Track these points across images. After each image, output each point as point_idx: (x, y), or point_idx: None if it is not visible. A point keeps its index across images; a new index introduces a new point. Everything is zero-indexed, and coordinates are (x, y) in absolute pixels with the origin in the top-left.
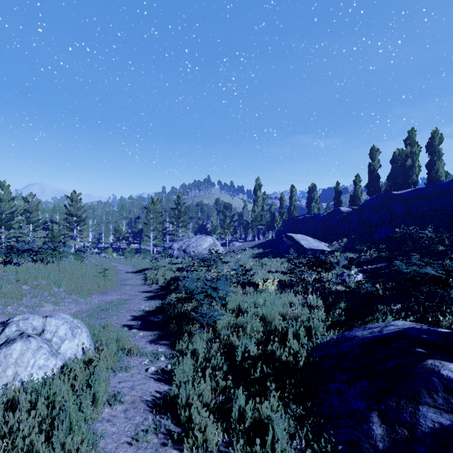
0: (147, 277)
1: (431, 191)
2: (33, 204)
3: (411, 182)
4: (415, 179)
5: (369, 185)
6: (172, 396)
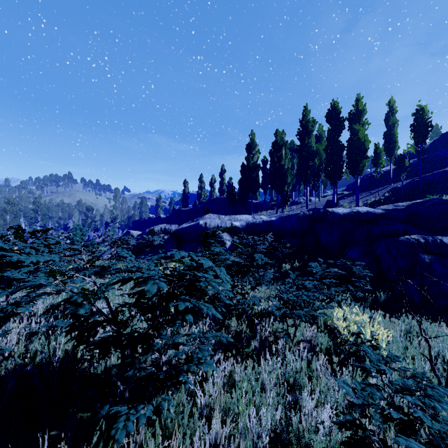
0: None
1: (195, 210)
2: None
3: (200, 202)
4: (202, 201)
5: (183, 201)
6: None
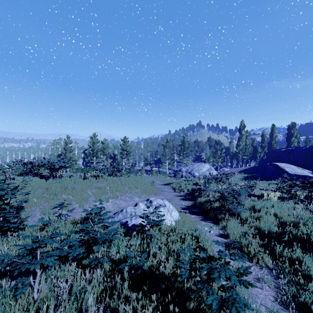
0: (174, 187)
1: None
2: (106, 145)
3: None
4: None
5: None
6: (236, 241)
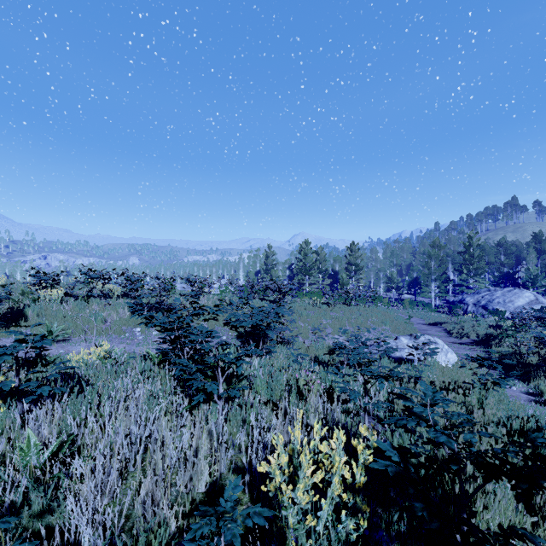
0: (449, 330)
1: None
2: (322, 256)
3: None
4: None
5: None
6: None
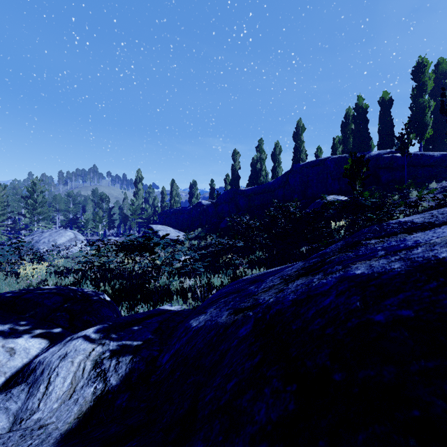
0: None
1: (263, 188)
2: None
3: (260, 183)
4: (262, 180)
5: (231, 183)
6: None
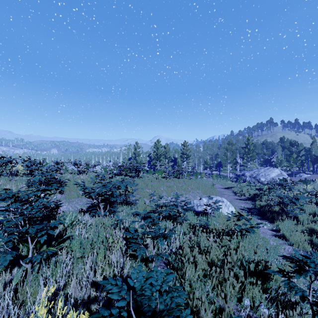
0: (235, 191)
1: None
2: (167, 149)
3: None
4: None
5: None
6: (282, 233)
